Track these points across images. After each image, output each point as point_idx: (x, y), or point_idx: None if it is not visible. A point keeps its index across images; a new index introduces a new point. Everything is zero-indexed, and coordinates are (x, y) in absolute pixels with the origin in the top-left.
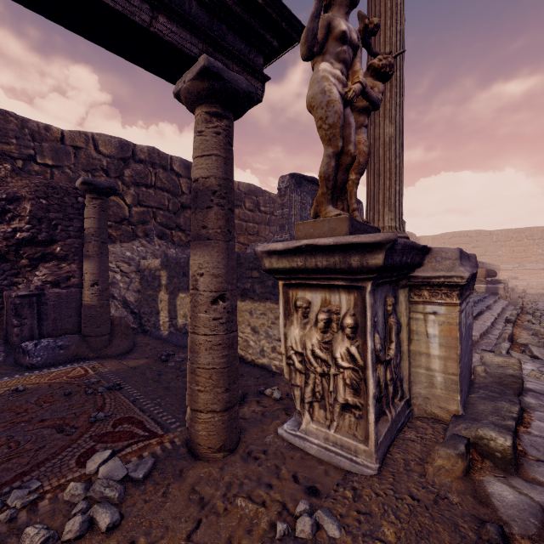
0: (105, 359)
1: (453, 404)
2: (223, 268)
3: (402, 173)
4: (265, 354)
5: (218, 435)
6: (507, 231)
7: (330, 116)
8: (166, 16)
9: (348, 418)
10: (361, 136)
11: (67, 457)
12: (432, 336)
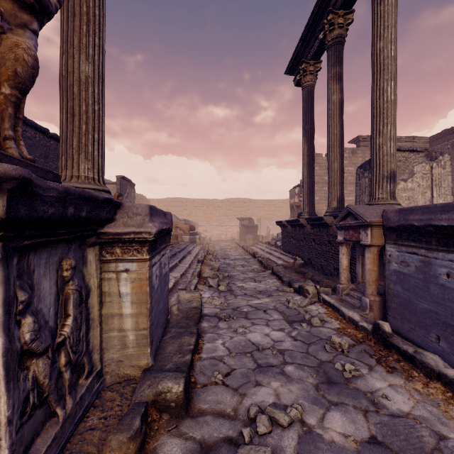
0: None
1: (144, 358)
2: None
3: (103, 123)
4: None
5: None
6: (202, 200)
7: None
8: None
9: None
10: (23, 39)
11: None
12: (124, 294)
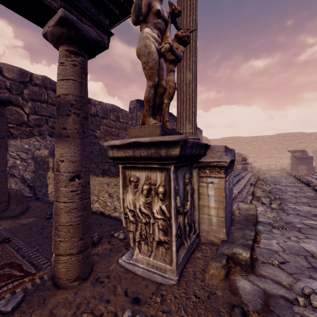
0: (2, 219)
1: (221, 234)
2: (78, 156)
3: (196, 102)
4: (117, 210)
5: (74, 270)
6: (252, 137)
7: (150, 62)
8: None
9: (161, 249)
10: (171, 77)
11: None
12: (210, 196)
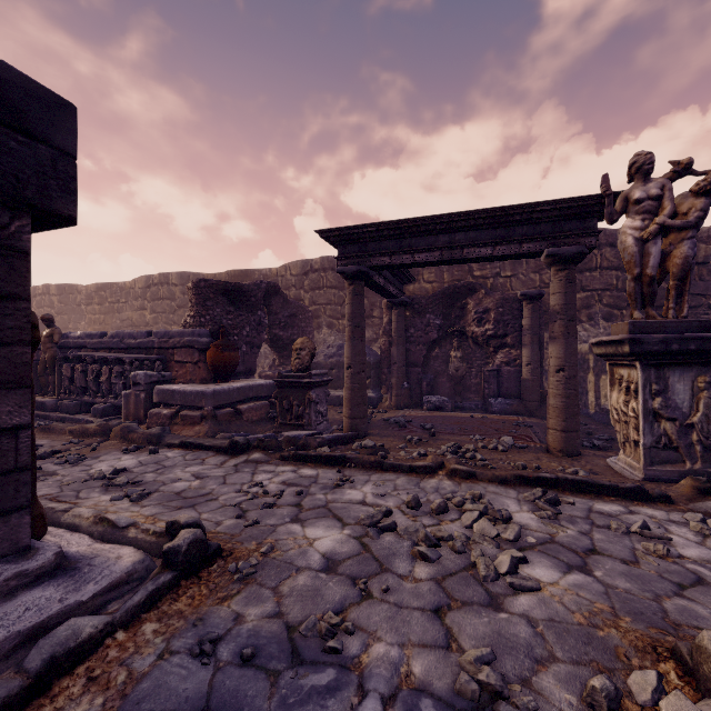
0: (534, 417)
1: None
2: (562, 354)
3: None
4: None
5: (558, 443)
6: None
7: (625, 257)
8: (526, 243)
9: (638, 452)
10: (680, 249)
11: (495, 436)
12: None
